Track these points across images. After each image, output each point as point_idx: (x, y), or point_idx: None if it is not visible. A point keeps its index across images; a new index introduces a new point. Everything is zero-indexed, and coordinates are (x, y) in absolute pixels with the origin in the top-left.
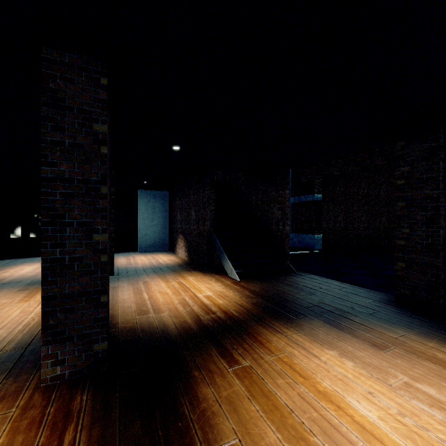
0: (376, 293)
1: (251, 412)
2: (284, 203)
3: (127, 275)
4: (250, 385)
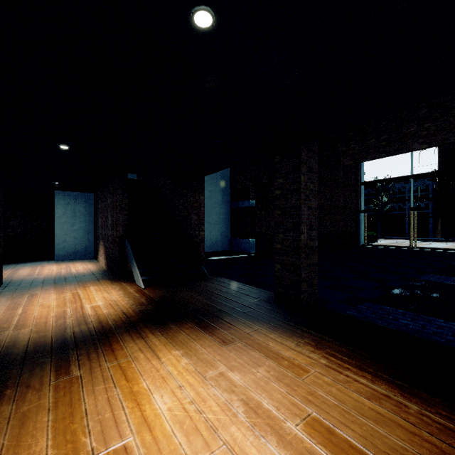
0: (266, 293)
1: (39, 424)
2: (199, 209)
3: (15, 288)
4: (62, 396)
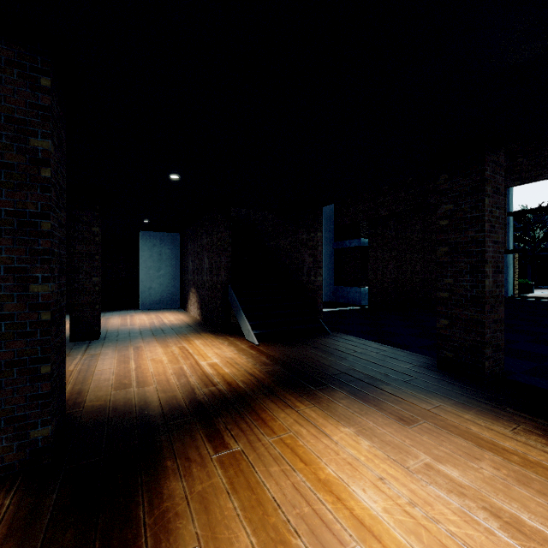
0: (419, 357)
1: (226, 511)
2: (316, 249)
3: (116, 339)
4: (235, 476)
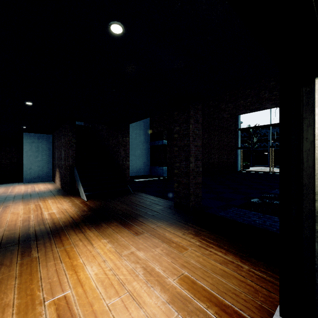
0: (169, 202)
1: (8, 286)
2: (126, 146)
3: None
4: (25, 269)
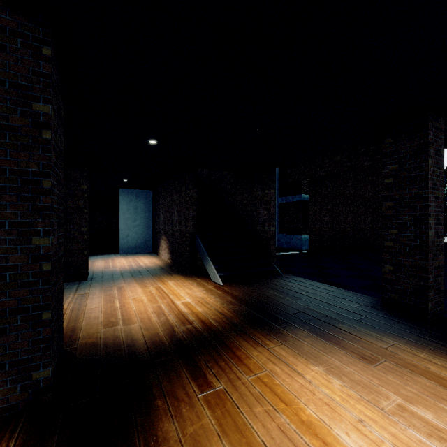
0: (363, 297)
1: None
2: (270, 203)
3: (101, 280)
4: (222, 416)
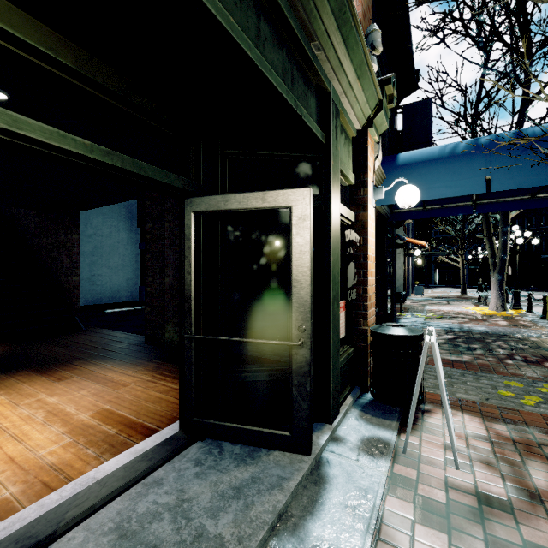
0: (144, 338)
1: None
2: (72, 250)
3: None
4: None
